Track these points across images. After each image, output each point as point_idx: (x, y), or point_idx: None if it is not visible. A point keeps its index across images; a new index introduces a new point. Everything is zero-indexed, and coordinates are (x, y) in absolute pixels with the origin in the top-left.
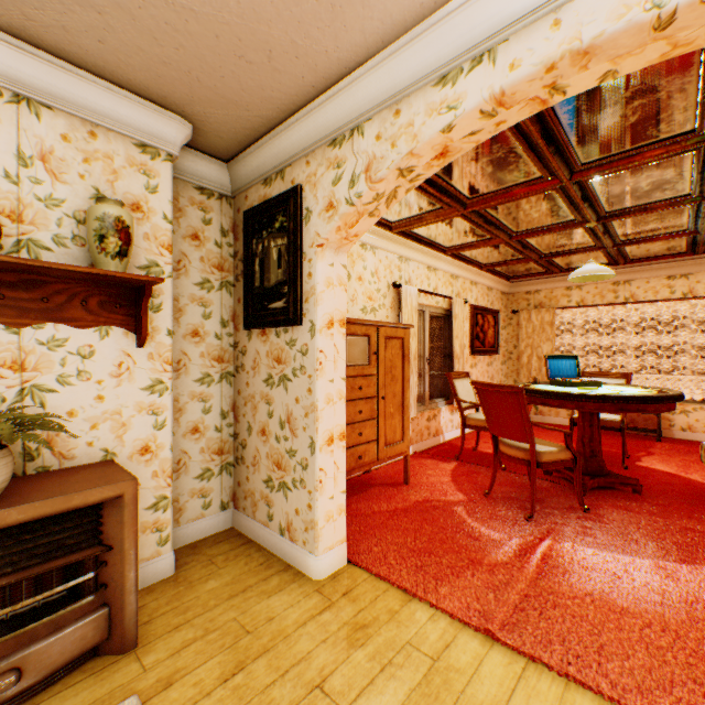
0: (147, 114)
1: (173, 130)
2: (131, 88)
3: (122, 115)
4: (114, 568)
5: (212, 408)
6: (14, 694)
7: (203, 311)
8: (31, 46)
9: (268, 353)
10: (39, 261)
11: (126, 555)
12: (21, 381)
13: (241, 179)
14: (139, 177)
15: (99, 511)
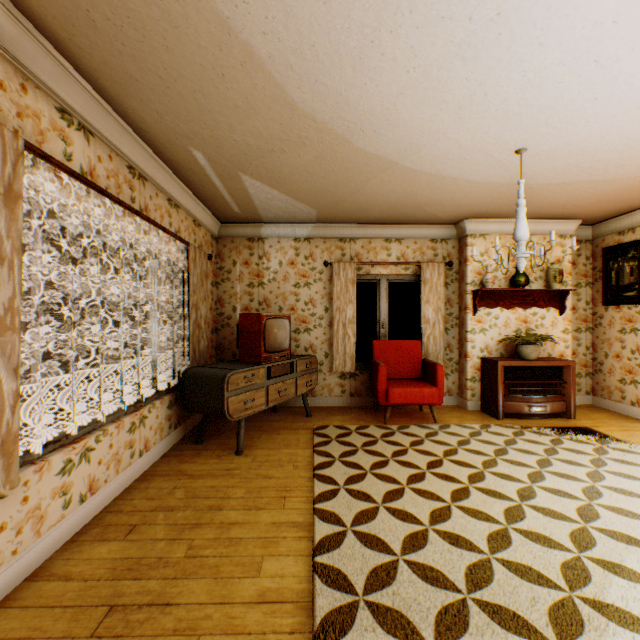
0: (563, 224)
1: (572, 226)
2: (560, 218)
3: (554, 228)
4: (565, 390)
5: (580, 344)
6: (544, 413)
7: (575, 298)
8: (532, 220)
9: (620, 317)
10: (541, 289)
11: (570, 386)
12: (525, 326)
13: (599, 232)
14: (558, 249)
15: (560, 370)
